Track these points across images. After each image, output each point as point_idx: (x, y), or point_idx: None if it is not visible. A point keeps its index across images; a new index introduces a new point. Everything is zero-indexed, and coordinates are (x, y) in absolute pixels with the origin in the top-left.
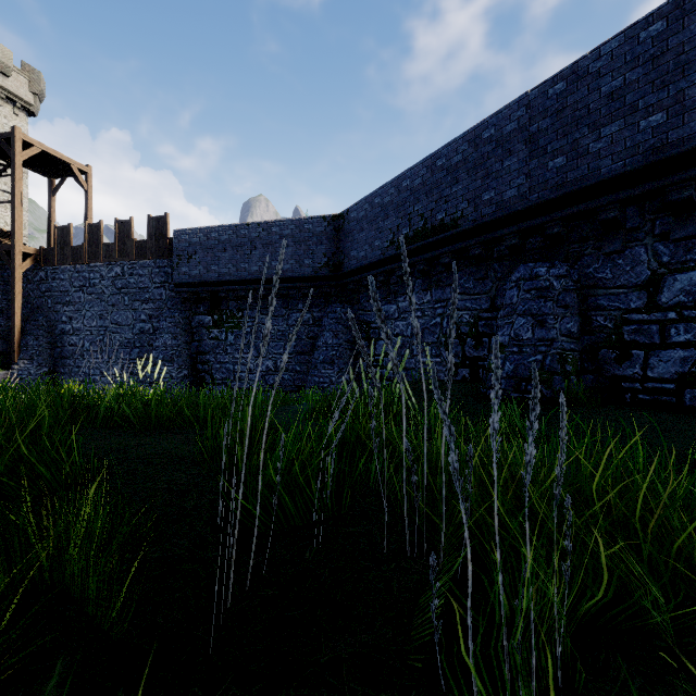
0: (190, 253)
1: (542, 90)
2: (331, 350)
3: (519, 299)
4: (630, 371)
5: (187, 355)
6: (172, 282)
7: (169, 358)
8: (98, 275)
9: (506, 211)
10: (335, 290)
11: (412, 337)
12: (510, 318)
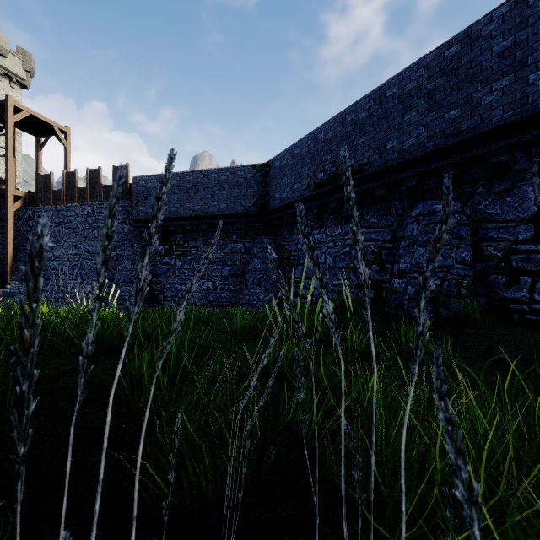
0: (146, 196)
1: (438, 53)
2: (259, 274)
3: (419, 232)
4: (518, 294)
5: None
6: (131, 218)
7: (129, 279)
8: (73, 213)
9: (406, 157)
10: (262, 225)
11: (326, 263)
12: (411, 248)
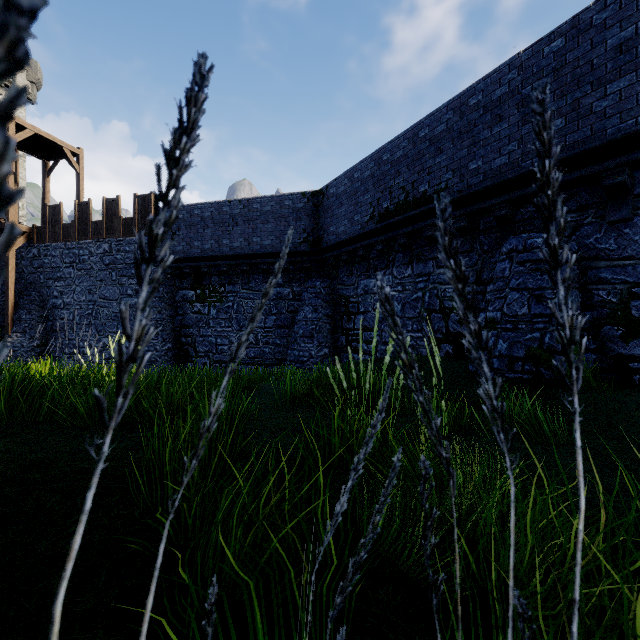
0: (174, 230)
1: (536, 49)
2: (310, 324)
3: (512, 272)
4: (639, 350)
5: (171, 328)
6: None
7: None
8: (87, 252)
9: (495, 180)
10: (314, 265)
11: None
12: (502, 292)
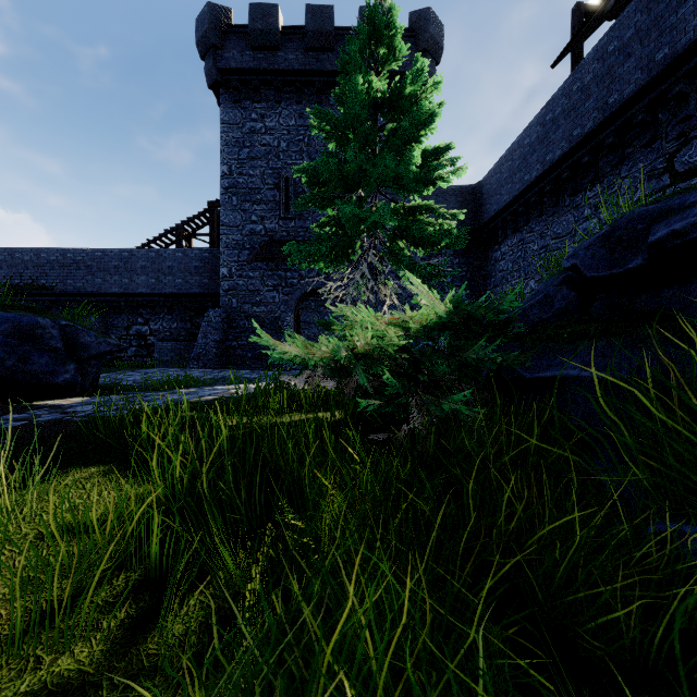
0: None
1: (93, 251)
2: None
3: None
4: (123, 354)
5: None
6: None
7: None
8: None
9: (78, 292)
10: None
11: None
12: None
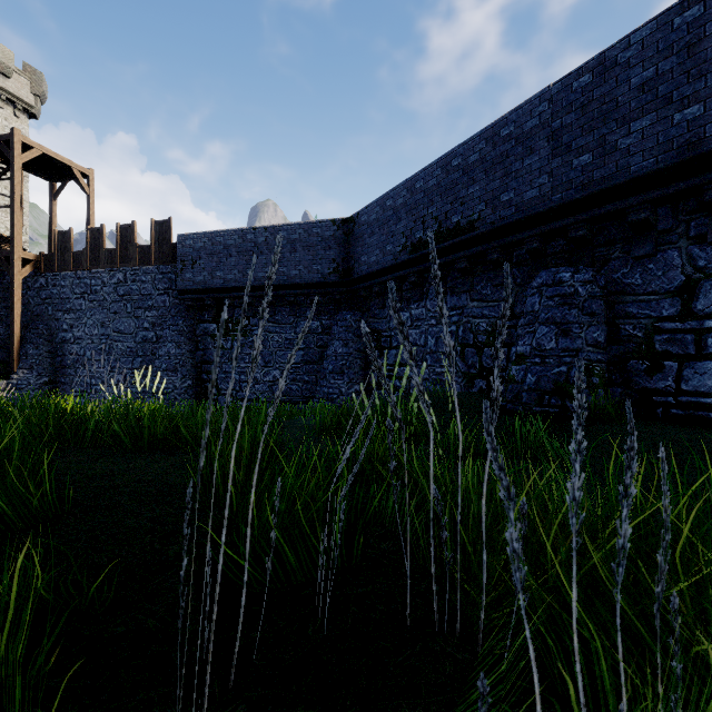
0: (195, 259)
1: (565, 83)
2: (340, 360)
3: (541, 306)
4: (662, 384)
5: (191, 364)
6: (176, 288)
7: (172, 367)
8: (100, 282)
9: (526, 213)
10: (345, 297)
11: (426, 346)
12: (532, 326)
